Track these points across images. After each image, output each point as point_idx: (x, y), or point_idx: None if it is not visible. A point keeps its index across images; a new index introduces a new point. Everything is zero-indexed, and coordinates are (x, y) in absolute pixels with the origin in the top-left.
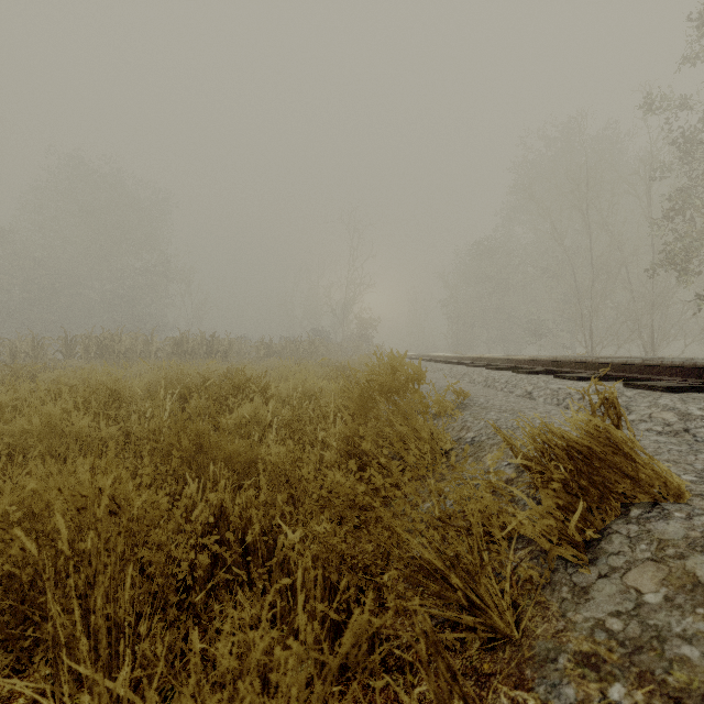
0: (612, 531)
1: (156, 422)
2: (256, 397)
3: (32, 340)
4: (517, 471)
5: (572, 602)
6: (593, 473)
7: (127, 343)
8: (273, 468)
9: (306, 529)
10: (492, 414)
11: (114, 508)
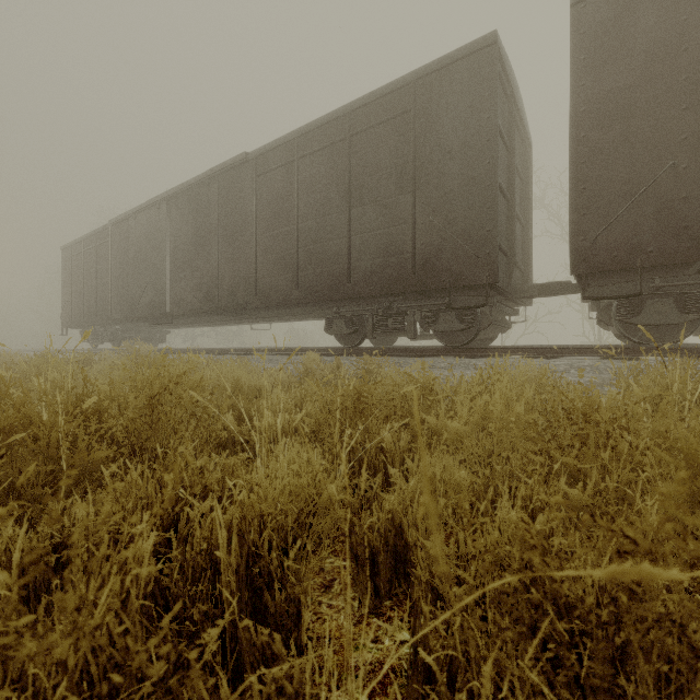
0: None
1: None
2: None
3: None
4: None
5: None
6: None
7: None
8: None
9: None
10: None
11: None
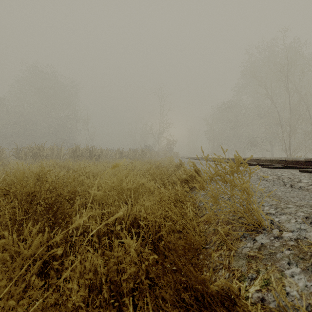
0: None
1: None
2: None
3: None
4: None
5: None
6: None
7: (47, 151)
8: None
9: None
10: None
11: None
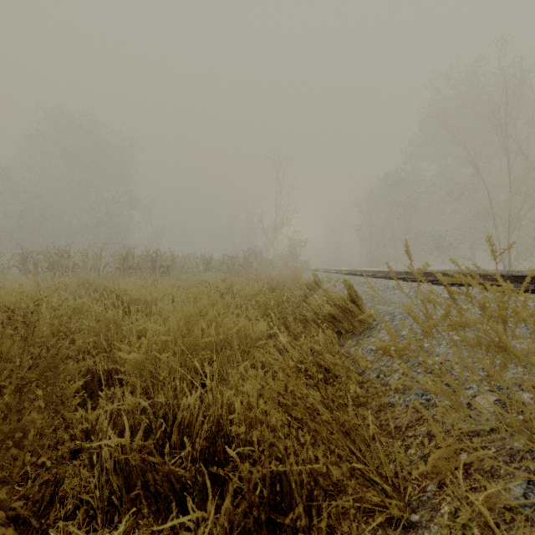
0: None
1: None
2: None
3: None
4: None
5: None
6: None
7: (74, 259)
8: None
9: None
10: None
11: None
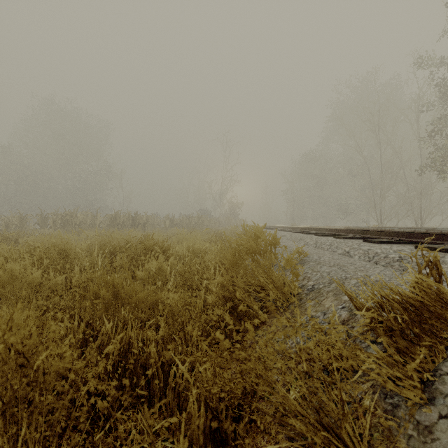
0: (443, 373)
1: (87, 275)
2: (160, 255)
3: (19, 216)
4: (351, 313)
5: (419, 440)
6: (422, 322)
7: (80, 218)
8: (170, 308)
9: (191, 374)
10: (324, 267)
11: (23, 362)
